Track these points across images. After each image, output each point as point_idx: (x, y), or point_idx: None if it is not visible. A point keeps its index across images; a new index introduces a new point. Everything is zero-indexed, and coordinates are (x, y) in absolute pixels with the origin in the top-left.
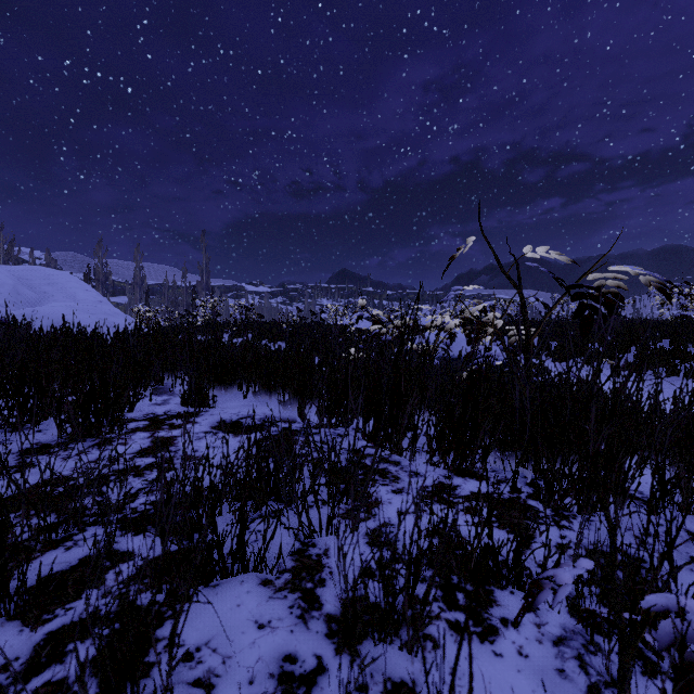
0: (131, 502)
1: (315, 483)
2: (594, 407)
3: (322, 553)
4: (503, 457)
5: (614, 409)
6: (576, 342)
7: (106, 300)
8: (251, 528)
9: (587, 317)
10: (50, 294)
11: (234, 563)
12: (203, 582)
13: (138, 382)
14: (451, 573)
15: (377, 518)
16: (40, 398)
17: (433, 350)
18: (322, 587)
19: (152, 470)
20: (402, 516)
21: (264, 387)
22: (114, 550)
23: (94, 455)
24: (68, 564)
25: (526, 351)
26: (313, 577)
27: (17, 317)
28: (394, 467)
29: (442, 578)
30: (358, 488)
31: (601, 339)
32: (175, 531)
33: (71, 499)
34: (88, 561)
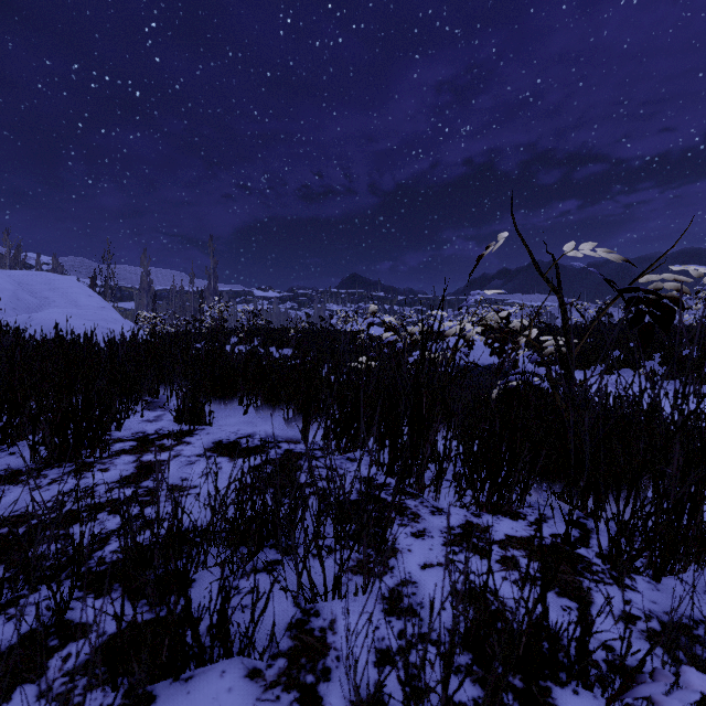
0: (100, 549)
1: (318, 535)
2: (676, 444)
3: (327, 626)
4: (541, 489)
5: (703, 448)
6: (596, 348)
7: (110, 306)
8: (240, 588)
9: (646, 326)
10: (51, 300)
11: (214, 646)
12: (172, 674)
13: (128, 396)
14: (493, 658)
15: (395, 573)
16: (15, 416)
17: (450, 360)
18: (326, 681)
19: (131, 504)
20: (426, 570)
21: (266, 402)
22: (67, 620)
23: (68, 485)
24: (5, 642)
25: (567, 366)
26: (315, 665)
27: (13, 324)
28: (412, 501)
29: (482, 667)
30: (371, 530)
31: (623, 346)
32: (134, 610)
33: (29, 544)
34: (31, 637)
